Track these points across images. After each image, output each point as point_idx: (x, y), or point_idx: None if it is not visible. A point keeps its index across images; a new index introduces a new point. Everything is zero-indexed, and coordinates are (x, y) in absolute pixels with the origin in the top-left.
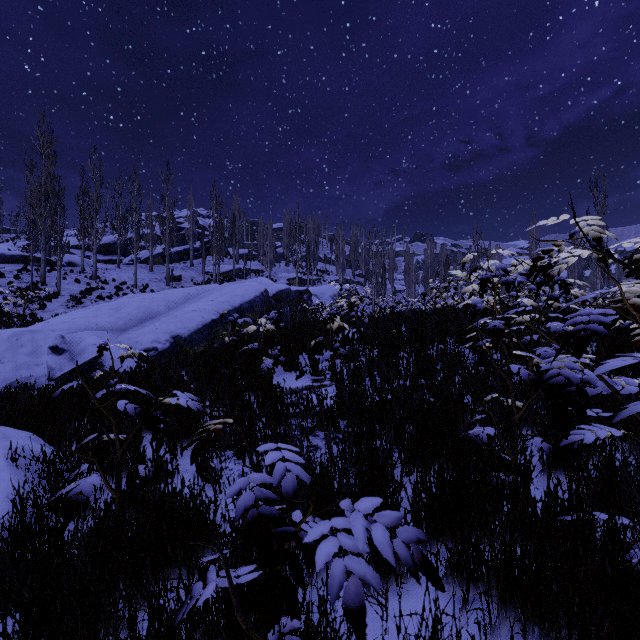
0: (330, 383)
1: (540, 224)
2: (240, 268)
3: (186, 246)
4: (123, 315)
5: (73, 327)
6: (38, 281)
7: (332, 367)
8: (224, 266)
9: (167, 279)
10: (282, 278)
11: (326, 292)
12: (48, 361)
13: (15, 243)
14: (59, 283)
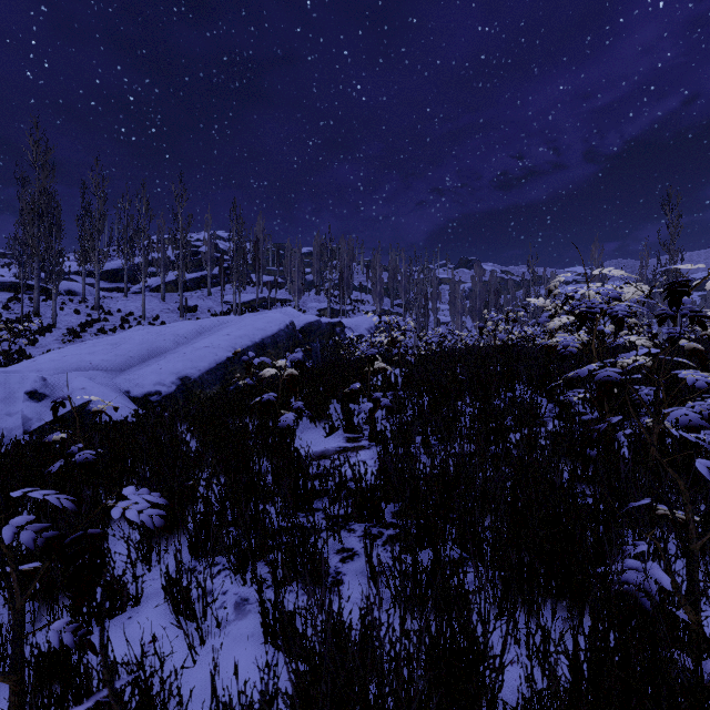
0: (369, 444)
1: None
2: (264, 297)
3: (203, 272)
4: (122, 352)
5: (62, 366)
6: (31, 312)
7: (371, 423)
8: (246, 295)
9: (180, 309)
10: (312, 308)
11: (361, 324)
12: (23, 409)
13: (10, 269)
14: (54, 314)
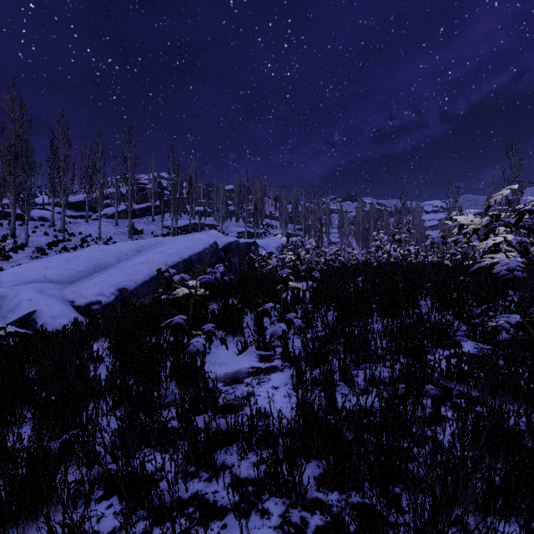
0: (282, 364)
1: None
2: (196, 223)
3: (149, 203)
4: (72, 267)
5: (20, 279)
6: (8, 234)
7: (284, 343)
8: (182, 221)
9: (129, 232)
10: (233, 232)
11: (271, 244)
12: None
13: None
14: (26, 236)
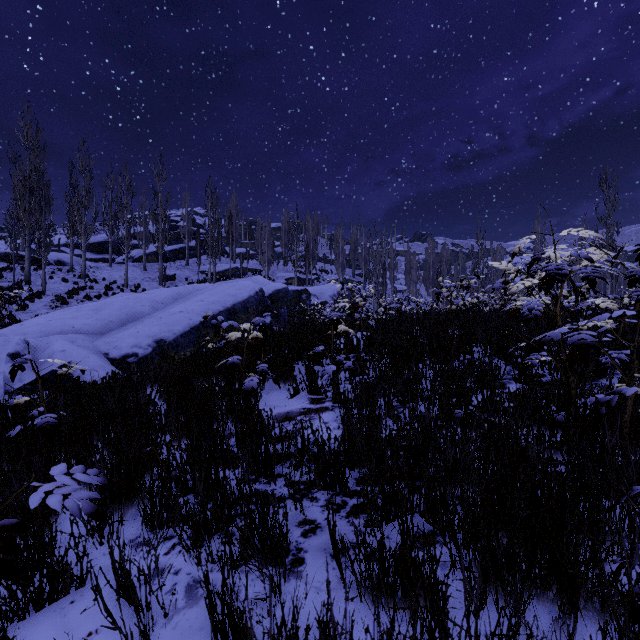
0: (332, 405)
1: None
2: (237, 267)
3: (181, 244)
4: (103, 317)
5: (47, 330)
6: (22, 280)
7: (335, 385)
8: (220, 265)
9: (160, 278)
10: (280, 277)
11: (325, 292)
12: (5, 371)
13: (6, 241)
14: (44, 282)
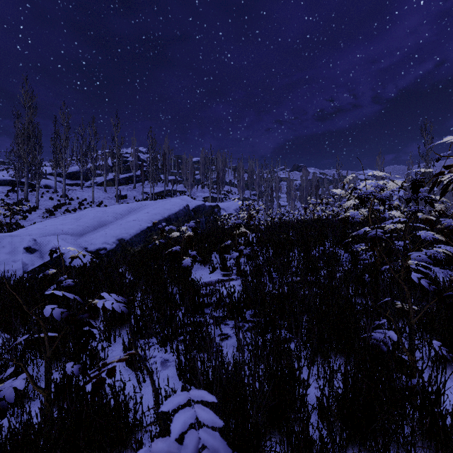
0: (236, 277)
1: (442, 141)
2: (169, 189)
3: (130, 174)
4: (82, 223)
5: (44, 232)
6: (22, 198)
7: (238, 265)
8: (158, 188)
9: (116, 197)
10: (199, 196)
11: (231, 206)
12: (23, 258)
13: (8, 171)
14: (37, 200)
